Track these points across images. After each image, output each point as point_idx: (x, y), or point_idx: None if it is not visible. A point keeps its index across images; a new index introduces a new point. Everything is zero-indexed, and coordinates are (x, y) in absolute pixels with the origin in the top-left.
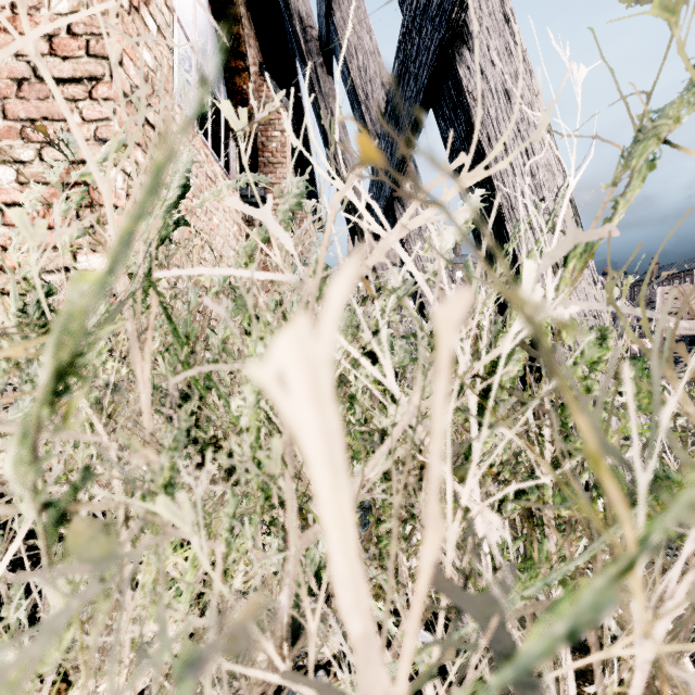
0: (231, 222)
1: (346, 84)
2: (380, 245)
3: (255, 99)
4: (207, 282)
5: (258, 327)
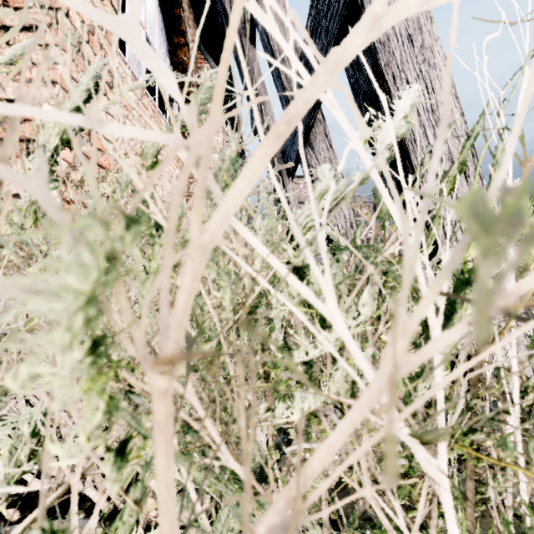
0: (174, 166)
1: (266, 49)
2: (331, 58)
3: (194, 69)
4: (109, 189)
5: (162, 238)
